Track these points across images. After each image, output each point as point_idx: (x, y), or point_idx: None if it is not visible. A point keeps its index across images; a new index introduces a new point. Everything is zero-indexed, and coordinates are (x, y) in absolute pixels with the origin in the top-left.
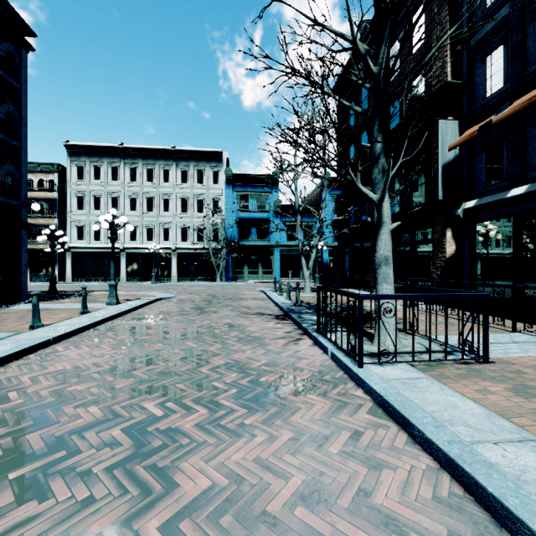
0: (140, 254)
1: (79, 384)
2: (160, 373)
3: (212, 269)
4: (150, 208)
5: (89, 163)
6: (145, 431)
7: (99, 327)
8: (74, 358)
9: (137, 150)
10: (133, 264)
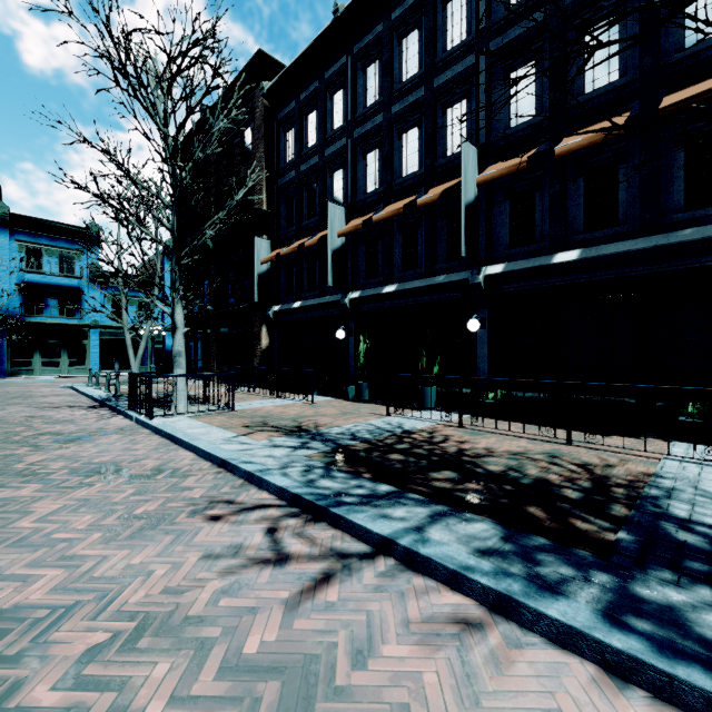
0: None
1: None
2: None
3: None
4: None
5: None
6: None
7: None
8: None
9: None
10: None
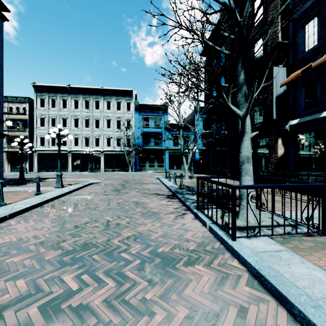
0: (80, 154)
1: (17, 256)
2: (82, 244)
3: (126, 164)
4: (87, 126)
5: (48, 97)
6: (59, 309)
7: (46, 204)
8: (20, 231)
9: (79, 89)
10: (76, 160)
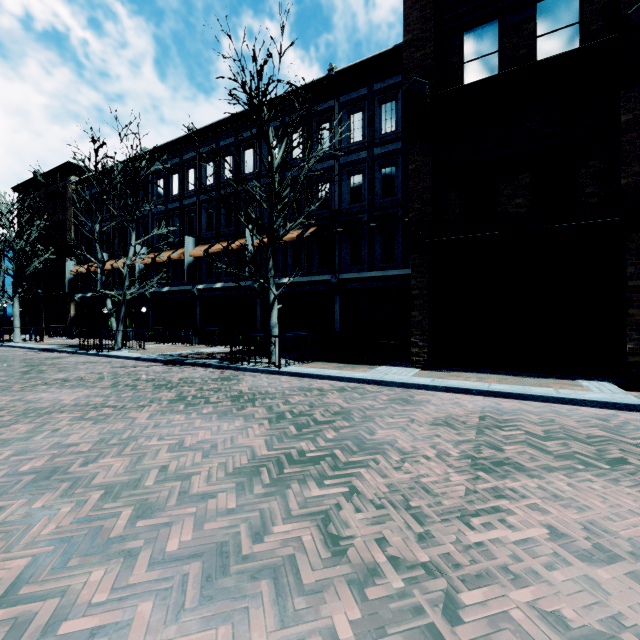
0: None
1: None
2: None
3: None
4: None
5: None
6: None
7: None
8: None
9: None
10: None
